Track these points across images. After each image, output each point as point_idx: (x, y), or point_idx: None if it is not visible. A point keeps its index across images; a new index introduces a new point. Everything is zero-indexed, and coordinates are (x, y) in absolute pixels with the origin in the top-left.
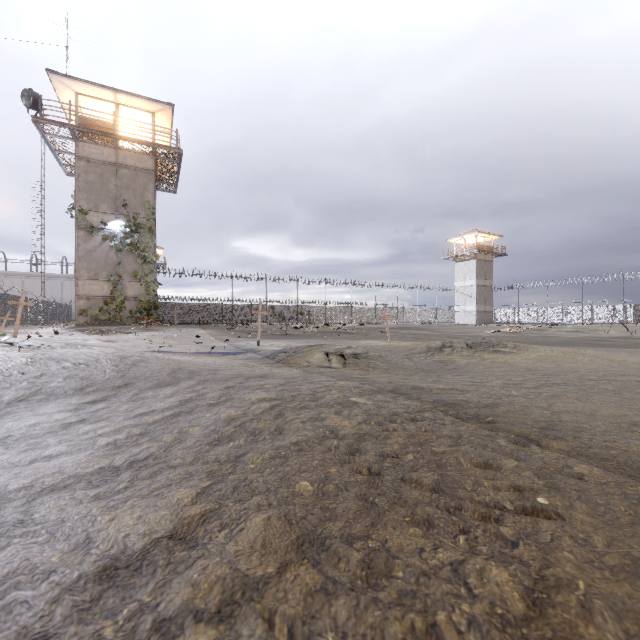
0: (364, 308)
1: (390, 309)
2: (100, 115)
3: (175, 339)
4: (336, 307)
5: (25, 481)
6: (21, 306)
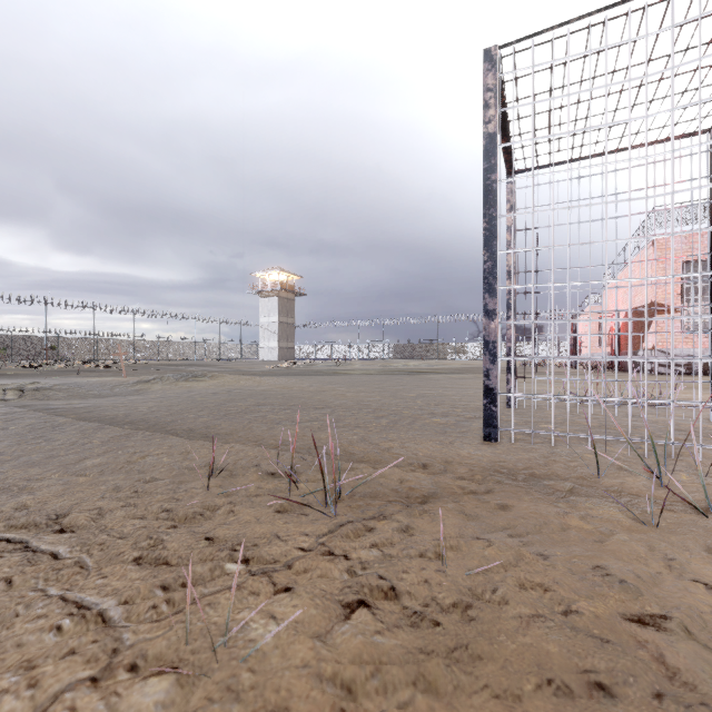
0: (155, 342)
1: (189, 344)
2: None
3: None
4: (114, 340)
5: None
6: None
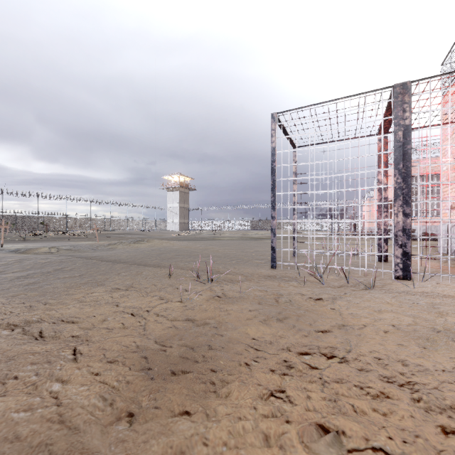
0: (102, 219)
1: (123, 220)
2: None
3: None
4: (77, 218)
5: None
6: None
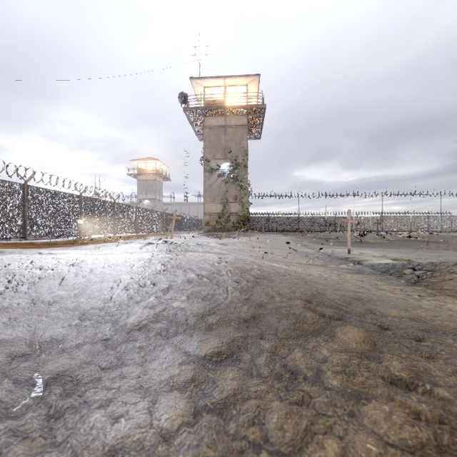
0: (424, 217)
1: None
2: (216, 98)
3: (266, 243)
4: (391, 217)
5: None
6: (174, 219)
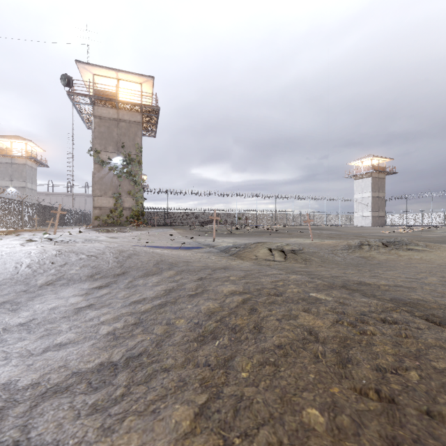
0: (284, 214)
1: (304, 215)
2: (108, 88)
3: (155, 236)
4: (264, 214)
5: (34, 376)
6: (58, 214)
